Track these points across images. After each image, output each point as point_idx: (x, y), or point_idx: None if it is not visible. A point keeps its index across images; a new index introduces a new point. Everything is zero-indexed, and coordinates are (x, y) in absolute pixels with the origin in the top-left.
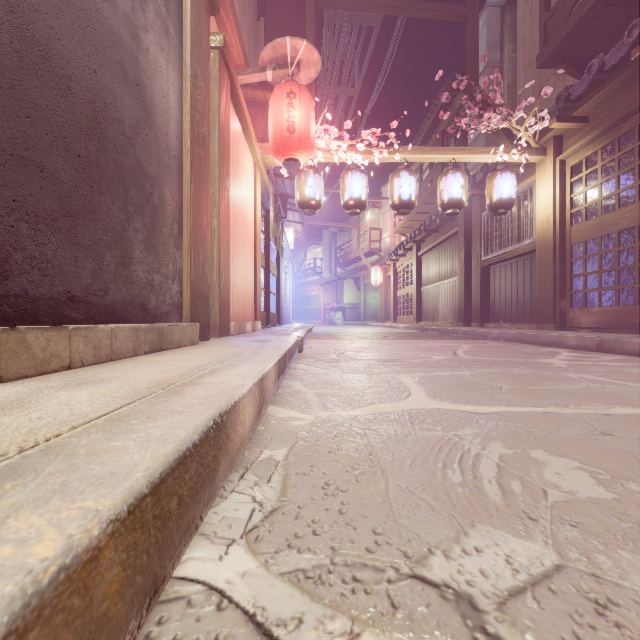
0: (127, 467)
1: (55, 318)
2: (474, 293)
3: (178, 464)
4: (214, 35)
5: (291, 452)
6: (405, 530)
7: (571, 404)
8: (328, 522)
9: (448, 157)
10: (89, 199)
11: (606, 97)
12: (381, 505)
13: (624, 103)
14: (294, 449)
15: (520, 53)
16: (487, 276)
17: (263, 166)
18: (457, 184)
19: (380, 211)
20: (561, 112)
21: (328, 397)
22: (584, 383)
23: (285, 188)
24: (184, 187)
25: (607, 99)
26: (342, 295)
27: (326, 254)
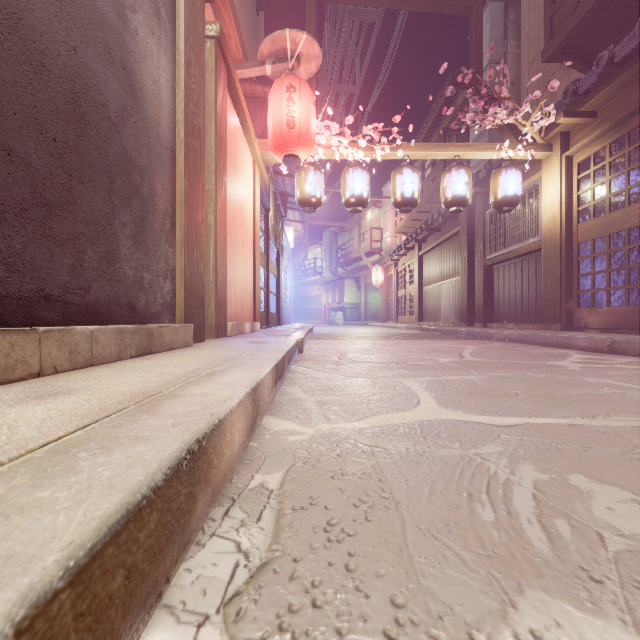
0: (38, 542)
1: (26, 319)
2: (477, 293)
3: (126, 523)
4: (210, 24)
5: (287, 477)
6: (433, 599)
7: (599, 414)
8: (332, 585)
9: (452, 153)
10: (67, 188)
11: (615, 91)
12: (399, 557)
13: (634, 96)
14: (291, 473)
15: (524, 49)
16: (490, 275)
17: (262, 163)
18: (461, 181)
19: (381, 210)
20: (568, 107)
21: (330, 405)
22: (605, 389)
23: (285, 186)
24: (177, 180)
25: (616, 93)
26: (343, 295)
27: (327, 254)
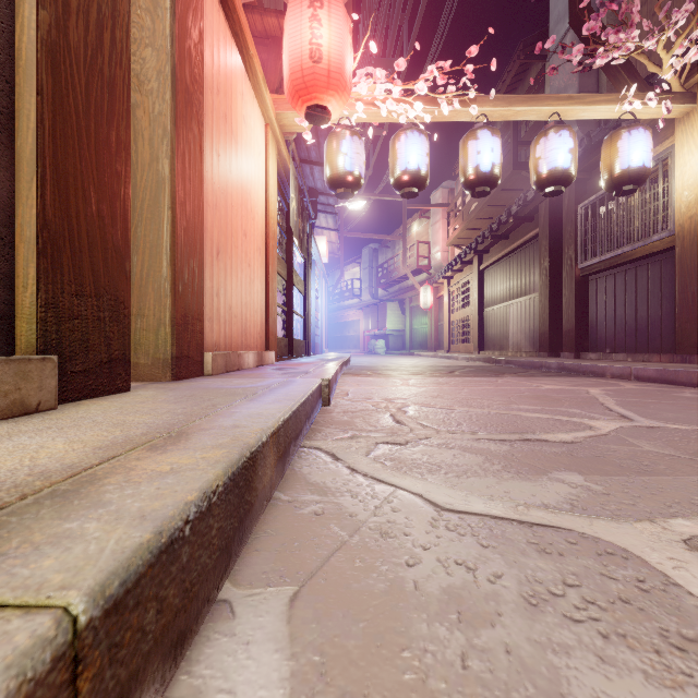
0: None
1: None
2: (565, 313)
3: None
4: None
5: None
6: None
7: None
8: None
9: (548, 110)
10: None
11: None
12: None
13: None
14: None
15: None
16: (585, 290)
17: (279, 130)
18: (563, 147)
19: (429, 222)
20: None
21: None
22: None
23: (315, 181)
24: (19, 12)
25: None
26: (385, 320)
27: (366, 274)
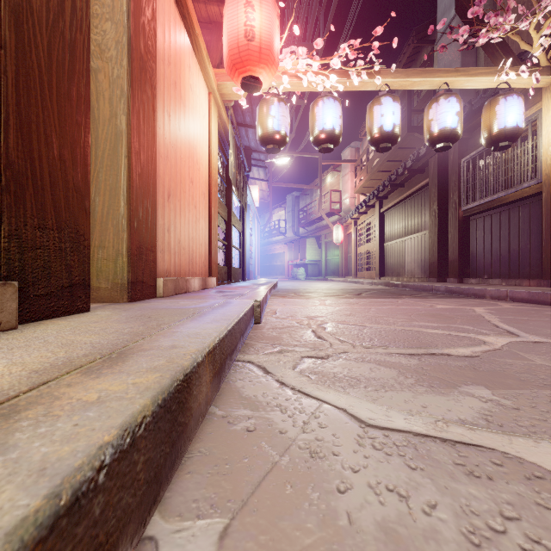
0: None
1: None
2: (451, 246)
3: None
4: None
5: None
6: None
7: None
8: None
9: (438, 81)
10: None
11: None
12: None
13: None
14: None
15: None
16: (467, 228)
17: (220, 98)
18: (451, 111)
19: (340, 174)
20: None
21: None
22: None
23: (249, 141)
24: None
25: None
26: (304, 252)
27: (290, 216)
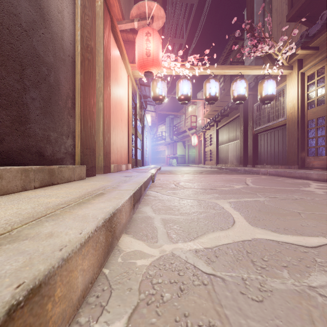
0: None
1: None
2: (249, 148)
3: None
4: None
5: None
6: None
7: None
8: None
9: (237, 71)
10: None
11: None
12: None
13: None
14: (132, 323)
15: (274, 17)
16: (256, 139)
17: (133, 77)
18: (242, 86)
19: (196, 106)
20: (302, 45)
21: (171, 224)
22: None
23: (146, 92)
24: (76, 77)
25: None
26: (176, 150)
27: (168, 129)
